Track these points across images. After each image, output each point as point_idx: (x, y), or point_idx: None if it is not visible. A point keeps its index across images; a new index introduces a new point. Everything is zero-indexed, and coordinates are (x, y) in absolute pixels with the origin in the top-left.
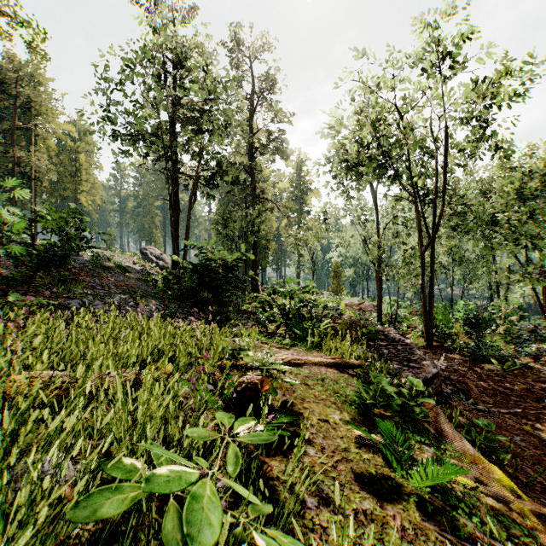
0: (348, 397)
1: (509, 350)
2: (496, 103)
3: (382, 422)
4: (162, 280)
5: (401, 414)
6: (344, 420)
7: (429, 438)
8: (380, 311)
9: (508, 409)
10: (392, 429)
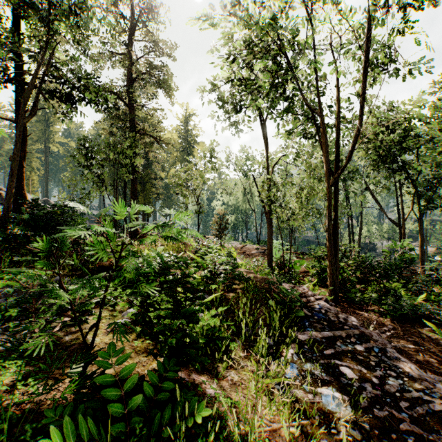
0: None
1: (417, 299)
2: None
3: None
4: None
5: None
6: None
7: None
8: (271, 257)
9: None
10: None
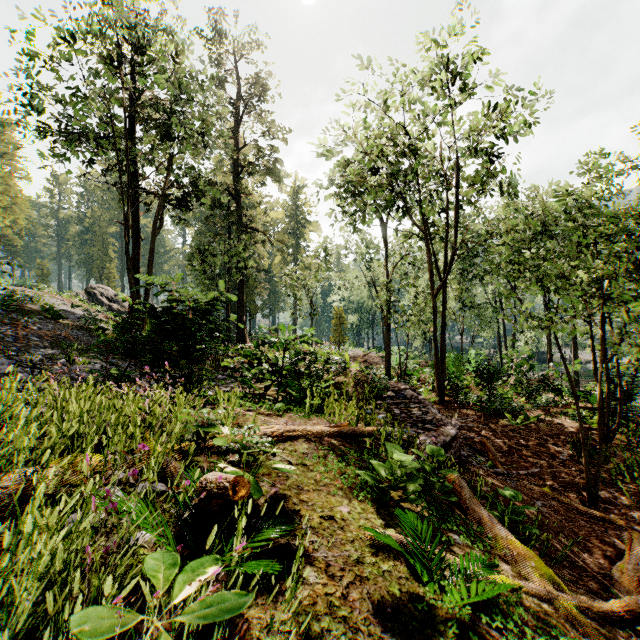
0: (358, 478)
1: (521, 402)
2: (510, 134)
3: (404, 513)
4: (113, 328)
5: (422, 493)
6: (354, 512)
7: (456, 523)
8: (389, 363)
9: (525, 469)
10: (417, 522)
